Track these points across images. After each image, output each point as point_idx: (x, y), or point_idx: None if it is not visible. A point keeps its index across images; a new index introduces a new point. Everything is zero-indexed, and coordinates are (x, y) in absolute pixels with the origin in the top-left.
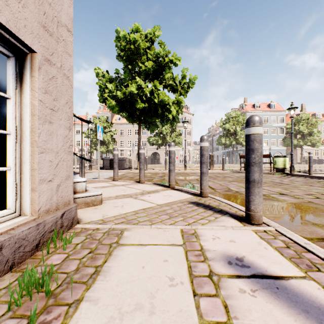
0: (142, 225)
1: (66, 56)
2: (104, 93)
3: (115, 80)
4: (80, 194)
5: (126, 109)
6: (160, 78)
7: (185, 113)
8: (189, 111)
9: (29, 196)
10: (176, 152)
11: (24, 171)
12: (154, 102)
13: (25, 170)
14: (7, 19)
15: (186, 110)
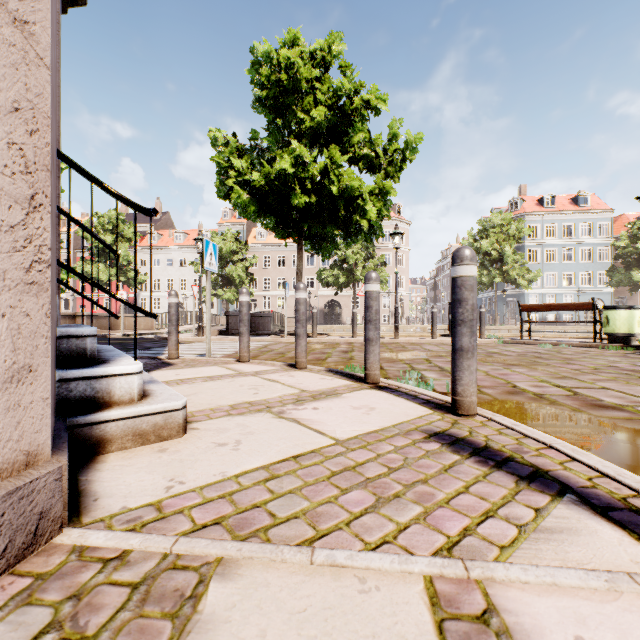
0: (281, 543)
1: None
2: (227, 179)
3: (251, 152)
4: (120, 410)
5: (271, 210)
6: (343, 142)
7: (393, 220)
8: (401, 216)
9: None
10: None
11: None
12: (330, 193)
13: None
14: None
15: (395, 214)
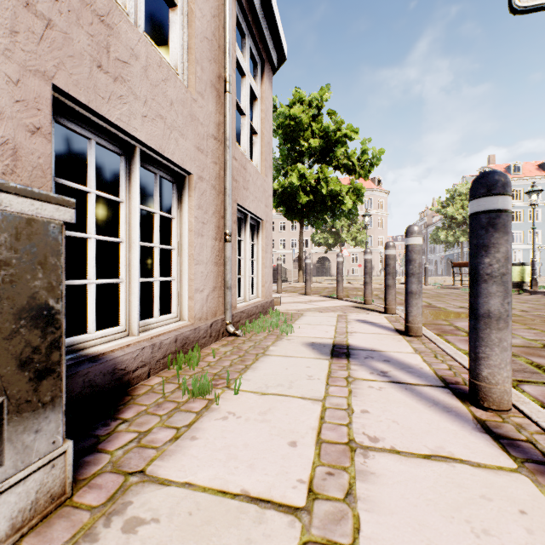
0: (314, 312)
1: (270, 212)
2: None
3: None
4: None
5: (284, 203)
6: (330, 156)
7: (373, 190)
8: (380, 186)
9: (261, 289)
10: (358, 257)
11: (259, 277)
12: (322, 193)
13: (259, 277)
14: (260, 214)
15: (375, 185)
